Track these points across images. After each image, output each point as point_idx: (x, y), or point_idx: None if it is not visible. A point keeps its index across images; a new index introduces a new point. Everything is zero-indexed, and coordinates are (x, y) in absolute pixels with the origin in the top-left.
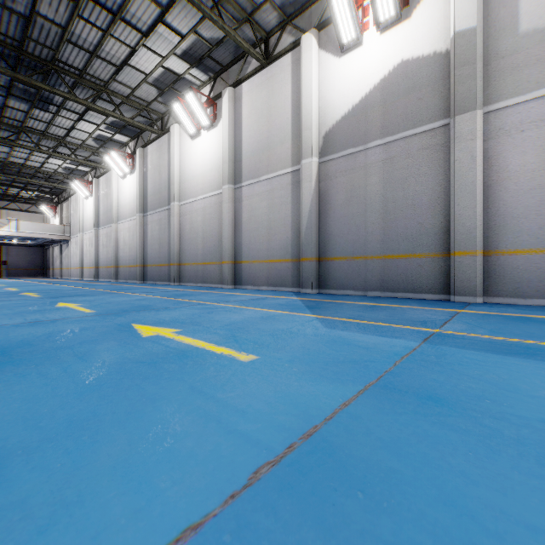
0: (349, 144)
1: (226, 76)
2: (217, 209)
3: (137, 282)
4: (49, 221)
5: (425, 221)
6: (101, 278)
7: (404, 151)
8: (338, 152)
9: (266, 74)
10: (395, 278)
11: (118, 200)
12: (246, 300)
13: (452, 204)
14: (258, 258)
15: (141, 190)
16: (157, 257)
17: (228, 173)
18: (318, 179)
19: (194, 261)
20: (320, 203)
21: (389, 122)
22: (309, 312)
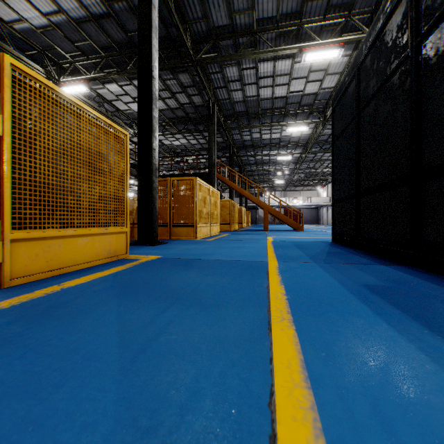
0: None
1: None
2: None
3: None
4: (320, 194)
5: None
6: None
7: None
8: None
9: None
10: None
11: None
12: None
13: None
14: None
15: None
16: None
17: None
18: None
19: None
20: None
21: None
22: None
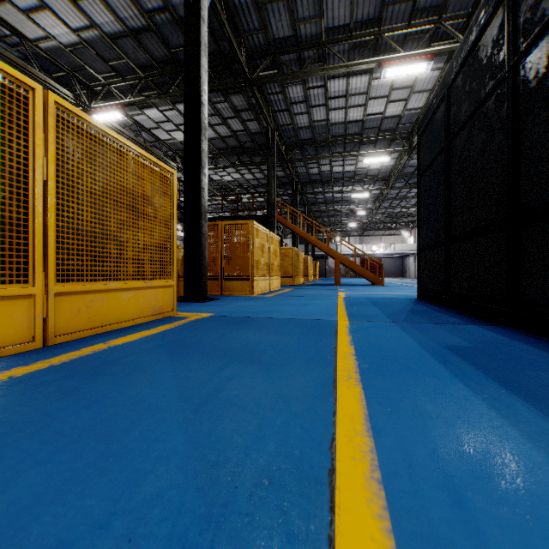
0: None
1: None
2: None
3: None
4: (406, 240)
5: None
6: None
7: None
8: None
9: None
10: None
11: None
12: None
13: None
14: None
15: None
16: None
17: None
18: None
19: None
20: None
21: None
22: None
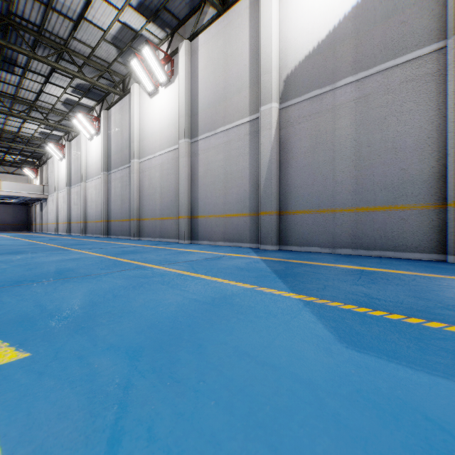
0: (314, 85)
1: (183, 30)
2: (174, 164)
3: (102, 236)
4: (33, 182)
5: (410, 167)
6: (73, 233)
7: (383, 86)
8: (301, 96)
9: (223, 22)
10: (371, 233)
11: (86, 160)
12: (198, 260)
13: (450, 143)
14: (214, 212)
15: (105, 150)
16: (120, 213)
17: (184, 127)
18: (279, 126)
19: (152, 216)
20: (281, 153)
21: (363, 55)
22: (283, 285)
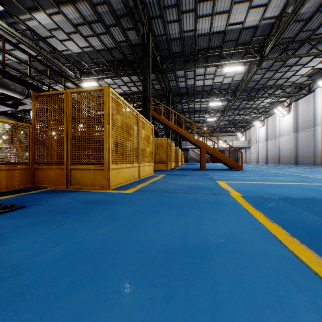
0: None
1: None
2: None
3: (292, 165)
4: (239, 139)
5: None
6: (269, 163)
7: None
8: None
9: None
10: None
11: (279, 127)
12: None
13: None
14: None
15: (294, 122)
16: (305, 153)
17: None
18: None
19: None
20: None
21: None
22: None
